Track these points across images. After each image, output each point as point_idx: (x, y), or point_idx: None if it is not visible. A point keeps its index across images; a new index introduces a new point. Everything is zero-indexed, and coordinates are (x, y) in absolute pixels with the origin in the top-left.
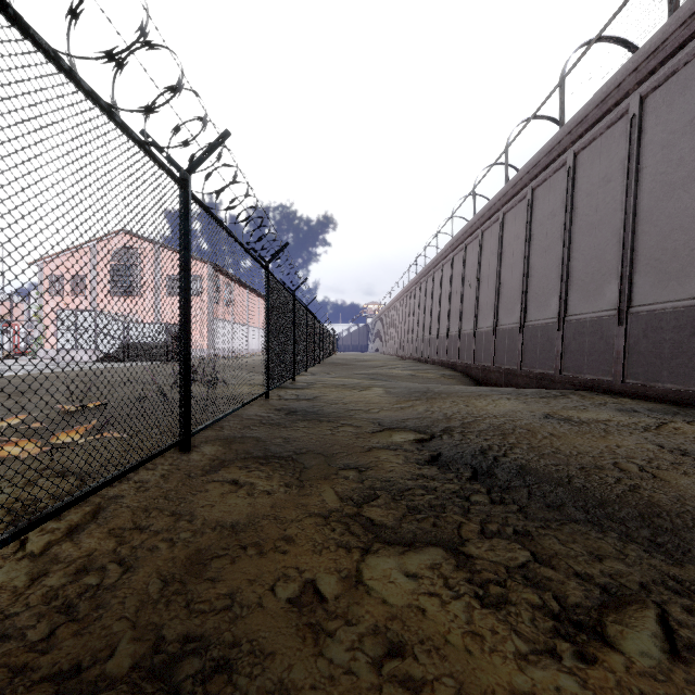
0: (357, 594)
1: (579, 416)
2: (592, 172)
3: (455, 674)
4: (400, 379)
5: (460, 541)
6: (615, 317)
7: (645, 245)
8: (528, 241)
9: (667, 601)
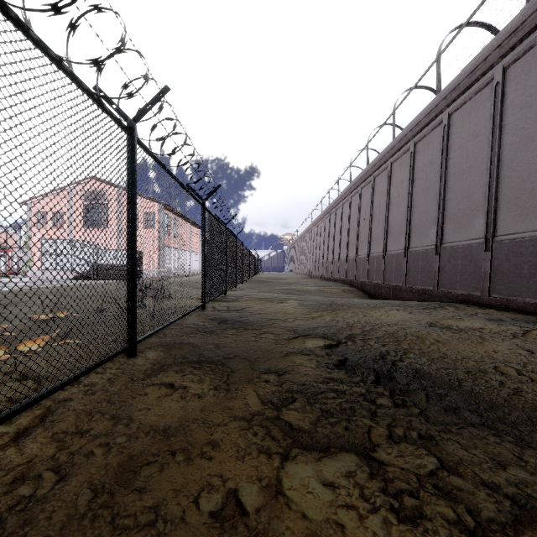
0: (277, 506)
1: (457, 325)
2: (463, 128)
3: None
4: (309, 293)
5: (372, 446)
6: (482, 244)
7: (507, 187)
8: (411, 184)
9: None
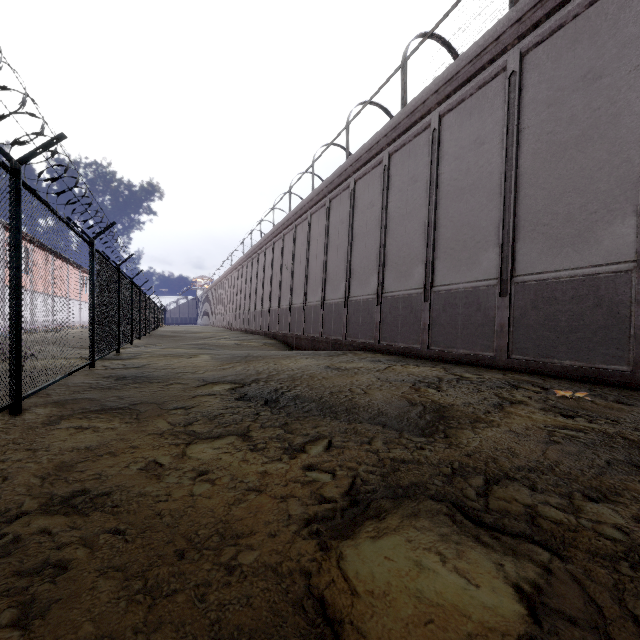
0: (183, 459)
1: (346, 366)
2: (364, 196)
3: (232, 473)
4: (226, 348)
5: (248, 431)
6: (375, 299)
7: (391, 253)
8: (327, 239)
9: (336, 435)
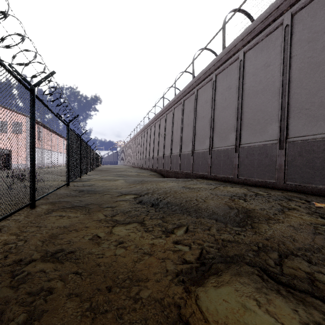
0: (111, 235)
1: (193, 186)
2: (202, 98)
3: (136, 243)
4: (132, 176)
5: (143, 220)
6: (208, 151)
7: (216, 127)
8: (182, 120)
9: (190, 225)
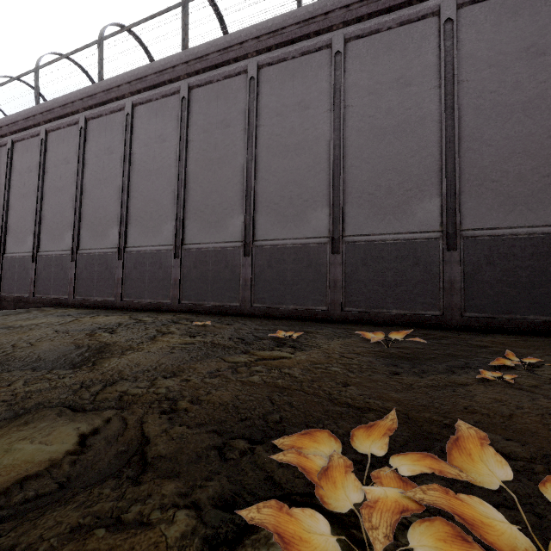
0: None
1: (23, 323)
2: (58, 150)
3: None
4: None
5: None
6: (70, 255)
7: (87, 212)
8: (8, 184)
9: None
